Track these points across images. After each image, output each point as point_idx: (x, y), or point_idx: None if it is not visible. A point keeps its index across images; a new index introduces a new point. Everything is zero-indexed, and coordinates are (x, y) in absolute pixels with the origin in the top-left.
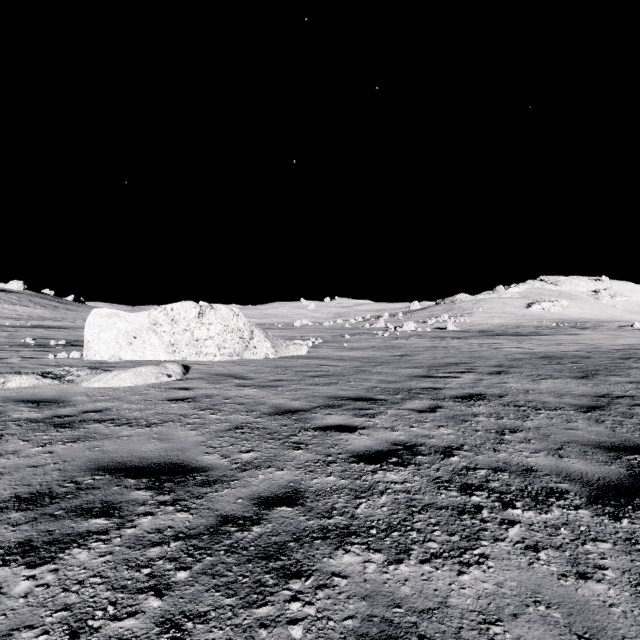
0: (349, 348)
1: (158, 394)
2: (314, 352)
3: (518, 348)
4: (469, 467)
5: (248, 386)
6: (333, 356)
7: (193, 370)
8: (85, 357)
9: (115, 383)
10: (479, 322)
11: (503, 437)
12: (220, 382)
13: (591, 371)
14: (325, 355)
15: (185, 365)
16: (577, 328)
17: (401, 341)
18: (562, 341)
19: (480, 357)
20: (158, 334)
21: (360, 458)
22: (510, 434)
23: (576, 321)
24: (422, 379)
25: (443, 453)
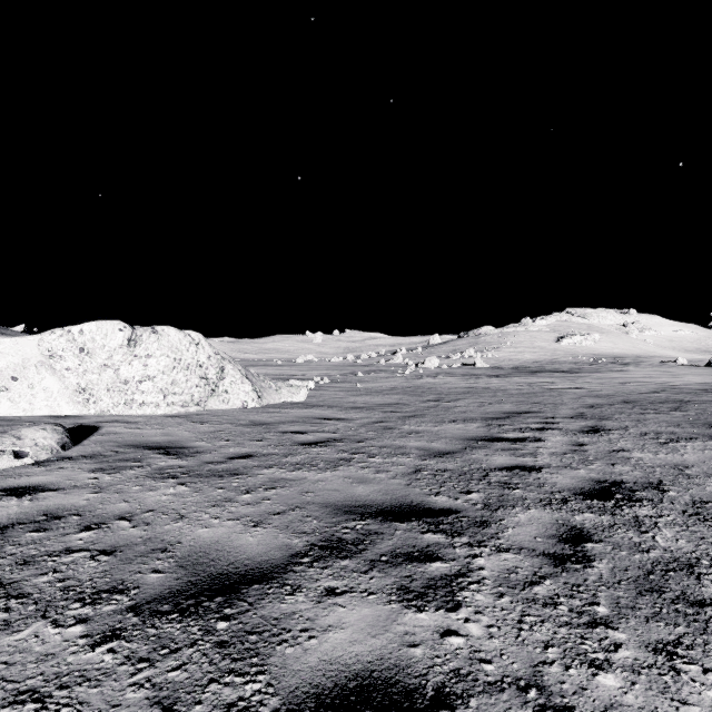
0: (364, 390)
1: None
2: (317, 396)
3: (580, 389)
4: None
5: (173, 476)
6: (343, 402)
7: (97, 436)
8: None
9: None
10: (509, 357)
11: None
12: (123, 466)
13: None
14: (332, 401)
15: (94, 425)
16: (618, 364)
17: (428, 380)
18: (621, 379)
19: (542, 402)
20: (57, 373)
21: None
22: None
23: (612, 356)
24: (488, 445)
25: None
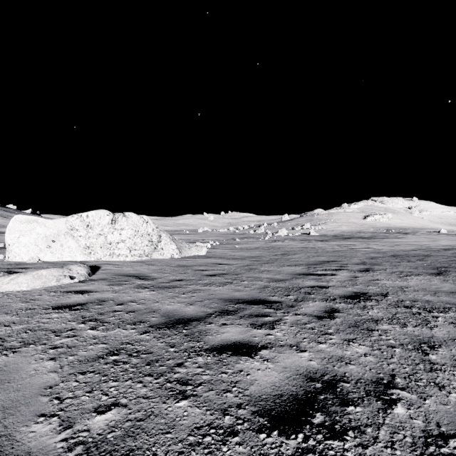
0: (239, 249)
1: (48, 300)
2: (212, 252)
3: (369, 248)
4: (432, 433)
5: (147, 287)
6: (227, 255)
7: (101, 270)
8: (7, 259)
9: (9, 287)
10: (332, 229)
11: (429, 358)
12: (121, 283)
13: (440, 268)
14: (221, 255)
15: (97, 265)
16: (402, 233)
17: (279, 243)
18: (398, 243)
19: (344, 256)
20: (75, 238)
21: (270, 417)
22: (432, 352)
23: (399, 228)
24: (305, 277)
25: (378, 397)
